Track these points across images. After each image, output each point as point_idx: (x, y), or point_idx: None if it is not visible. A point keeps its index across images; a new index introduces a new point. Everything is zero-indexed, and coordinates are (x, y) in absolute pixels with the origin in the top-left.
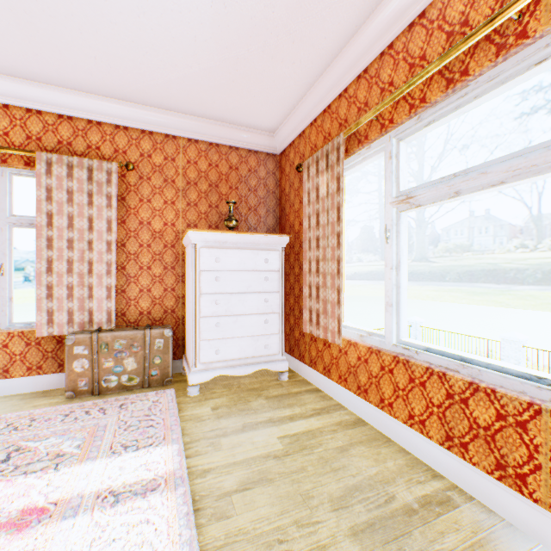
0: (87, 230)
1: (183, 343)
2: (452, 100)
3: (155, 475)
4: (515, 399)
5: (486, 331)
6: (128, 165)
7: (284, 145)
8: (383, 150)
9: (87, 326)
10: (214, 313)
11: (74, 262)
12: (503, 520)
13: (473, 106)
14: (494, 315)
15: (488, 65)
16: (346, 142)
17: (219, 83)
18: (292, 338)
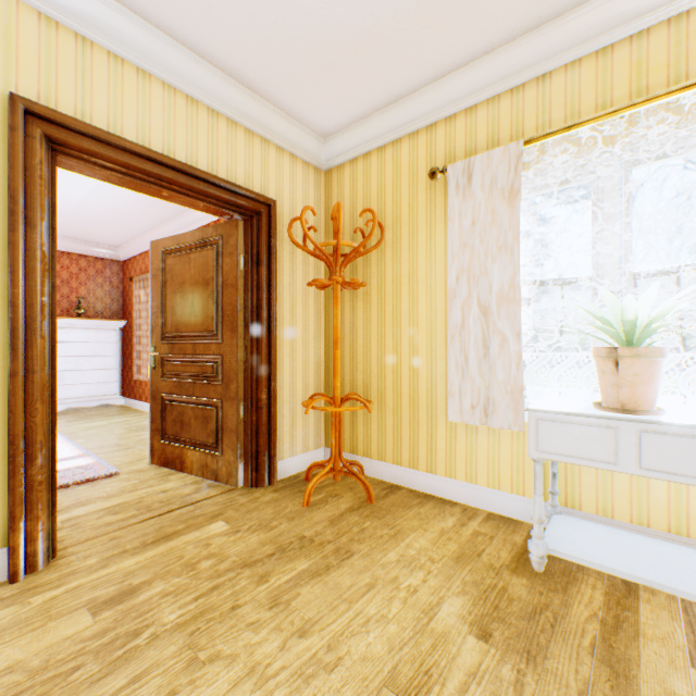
0: None
1: None
2: None
3: None
4: None
5: None
6: None
7: (126, 258)
8: None
9: None
10: (68, 369)
11: None
12: None
13: None
14: None
15: None
16: None
17: (72, 228)
18: (131, 387)
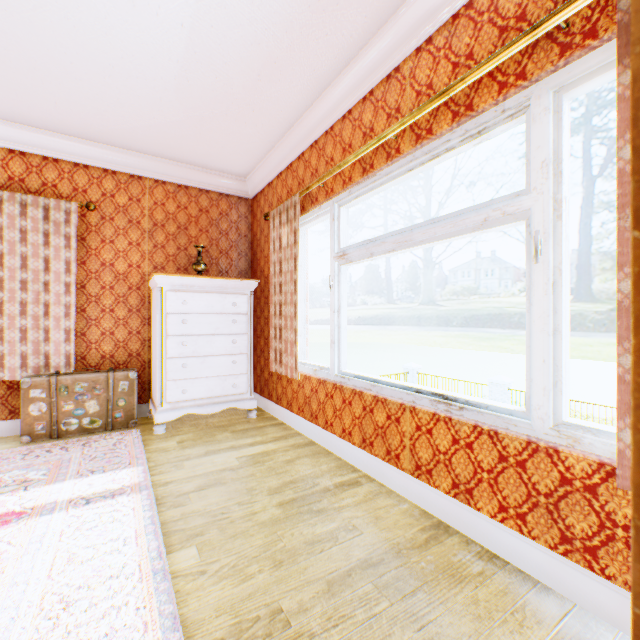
0: (43, 271)
1: (150, 386)
2: (368, 183)
3: (122, 486)
4: (395, 403)
5: (484, 377)
6: (90, 206)
7: (256, 191)
8: (330, 212)
9: (43, 371)
10: (182, 354)
11: (28, 304)
12: (388, 489)
13: (381, 190)
14: (493, 360)
15: (384, 165)
16: (303, 200)
17: (187, 134)
18: (263, 379)
